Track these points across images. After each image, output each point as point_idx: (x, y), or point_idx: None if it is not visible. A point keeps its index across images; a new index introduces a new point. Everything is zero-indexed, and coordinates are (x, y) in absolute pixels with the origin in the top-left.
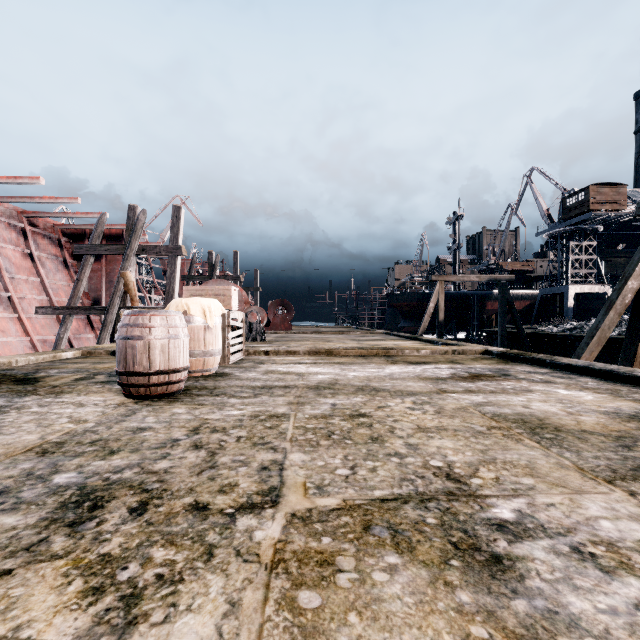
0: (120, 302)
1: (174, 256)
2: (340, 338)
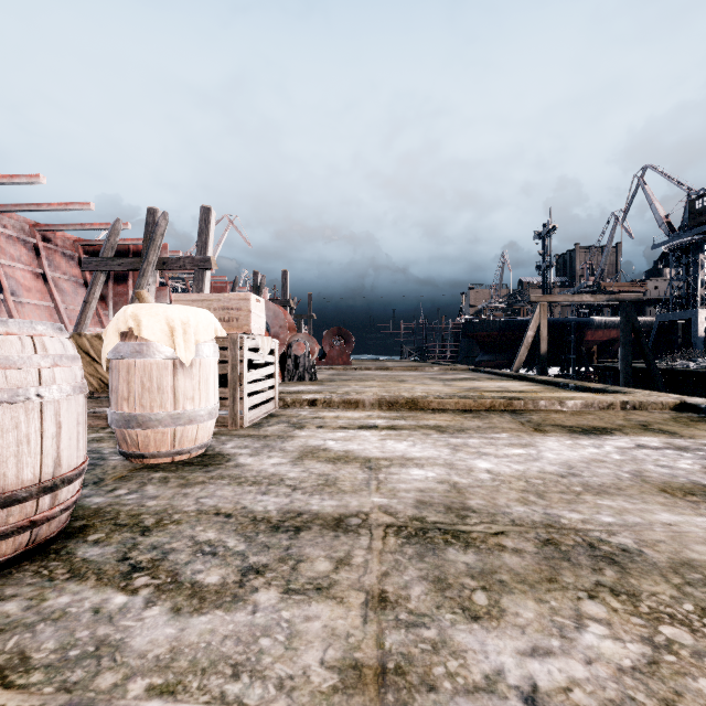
0: None
1: (201, 270)
2: (415, 376)
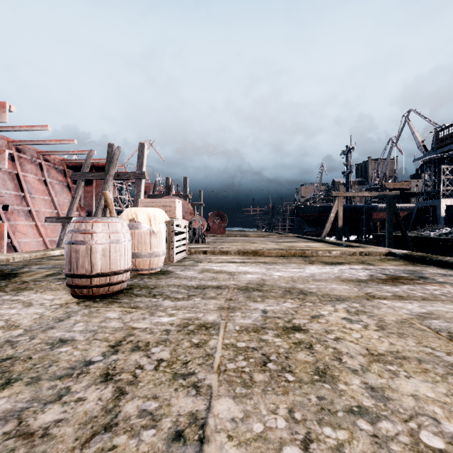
0: (102, 213)
1: (139, 179)
2: (262, 240)
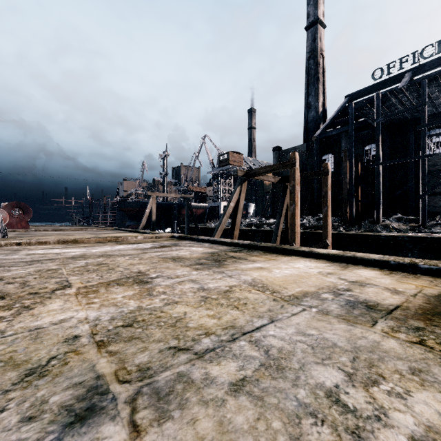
0: None
1: None
2: (80, 233)
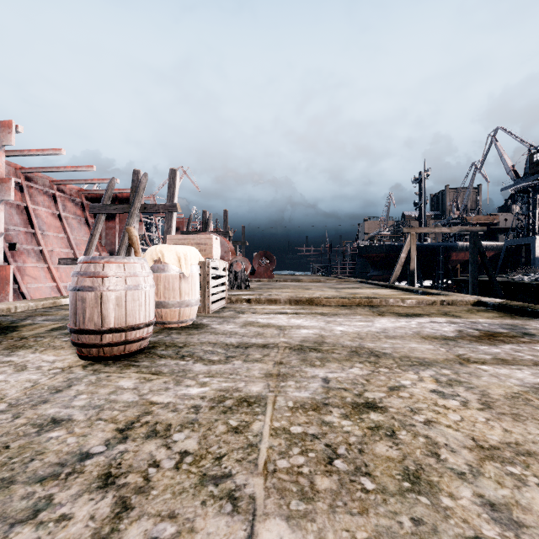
0: (125, 254)
1: (170, 213)
2: (318, 286)
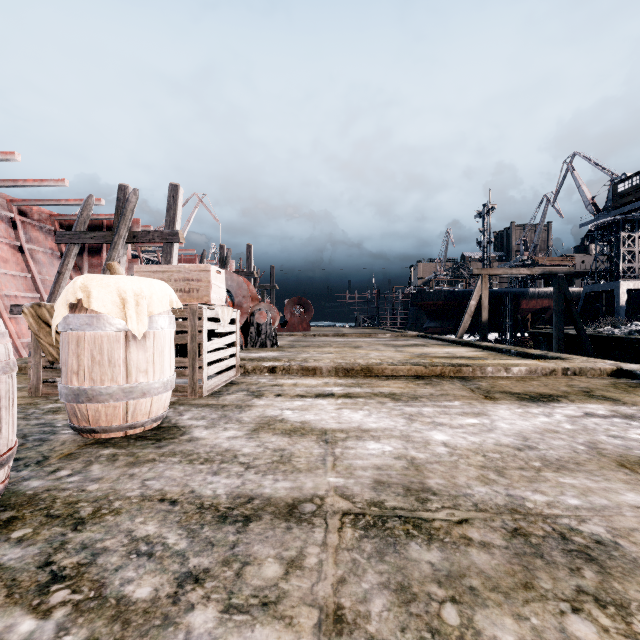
0: None
1: (170, 244)
2: (369, 342)
